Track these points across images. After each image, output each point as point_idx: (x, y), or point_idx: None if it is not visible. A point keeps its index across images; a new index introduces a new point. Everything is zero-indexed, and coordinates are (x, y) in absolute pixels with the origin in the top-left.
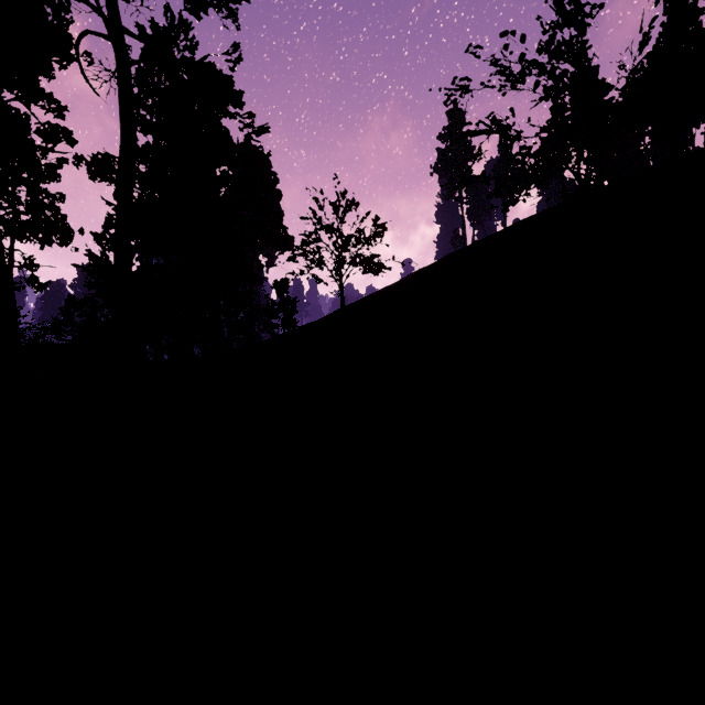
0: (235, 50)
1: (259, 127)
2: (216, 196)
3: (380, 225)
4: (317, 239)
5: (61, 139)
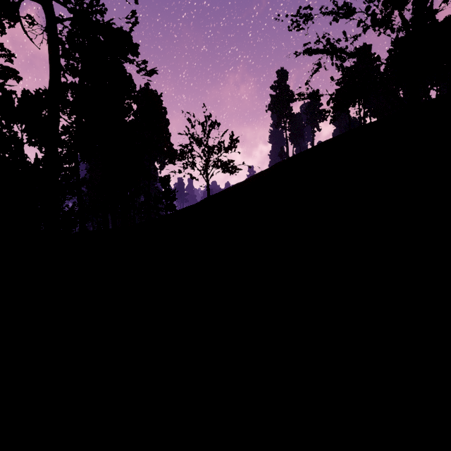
0: (133, 15)
1: (150, 70)
2: (124, 121)
3: (234, 139)
4: (191, 149)
5: (9, 76)
